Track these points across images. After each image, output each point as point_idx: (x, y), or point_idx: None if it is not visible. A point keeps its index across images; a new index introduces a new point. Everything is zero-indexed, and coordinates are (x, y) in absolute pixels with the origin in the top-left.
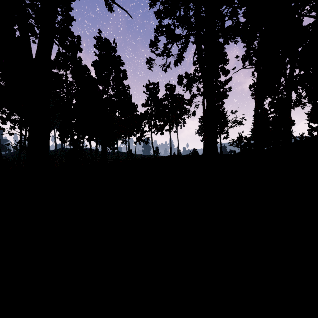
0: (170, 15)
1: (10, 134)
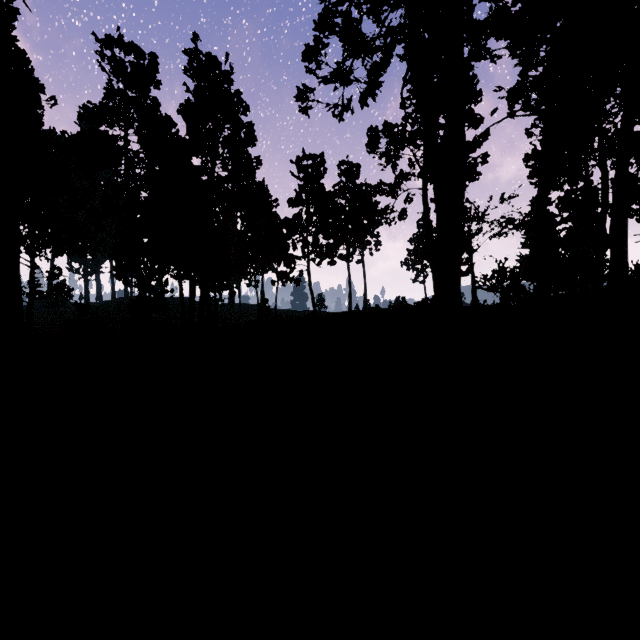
0: None
1: None
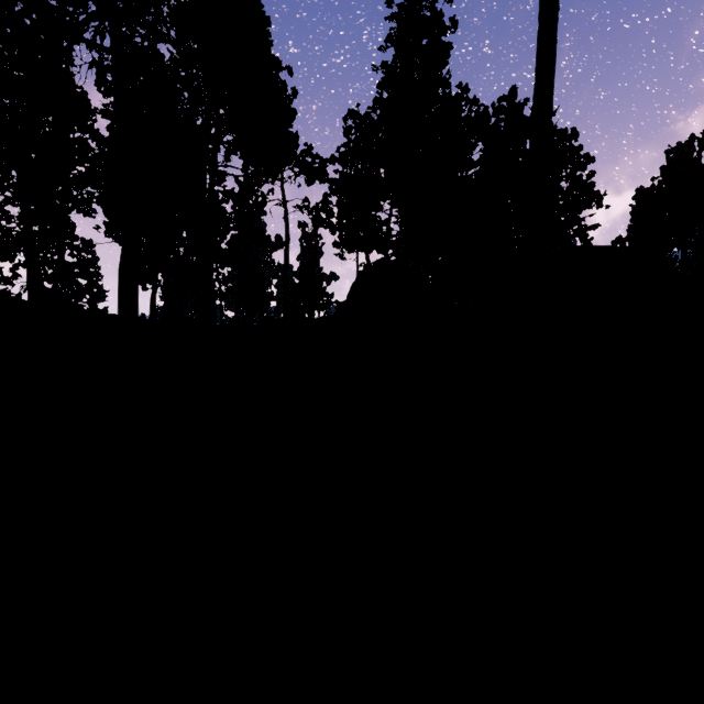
0: None
1: None
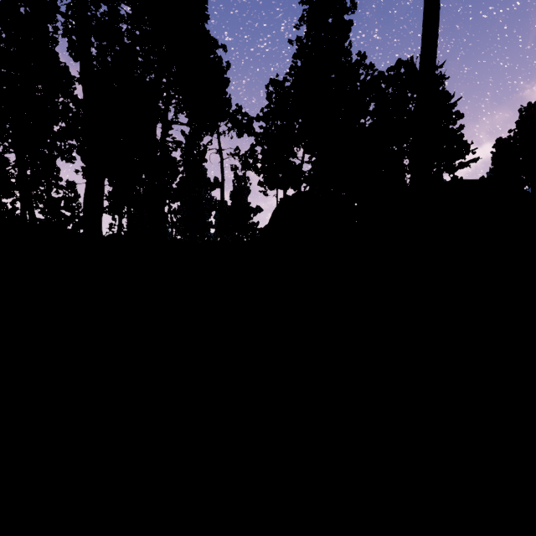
0: None
1: None
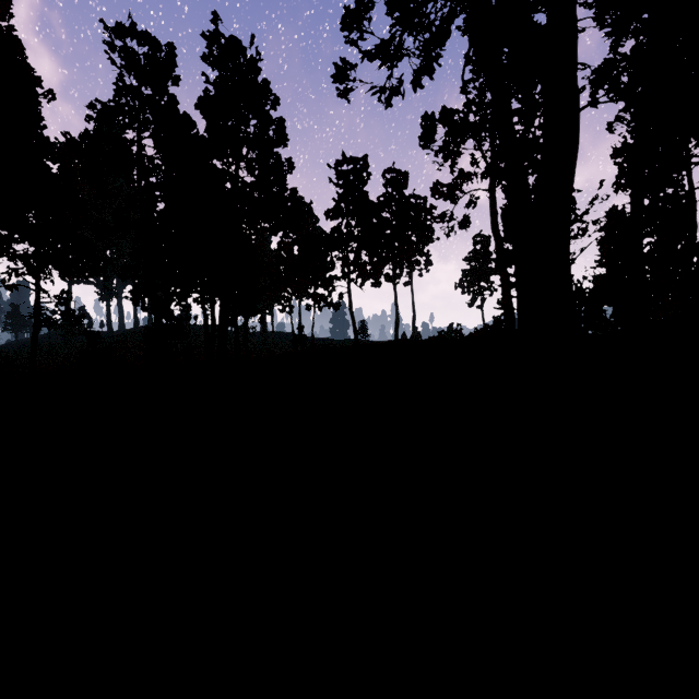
0: None
1: (7, 287)
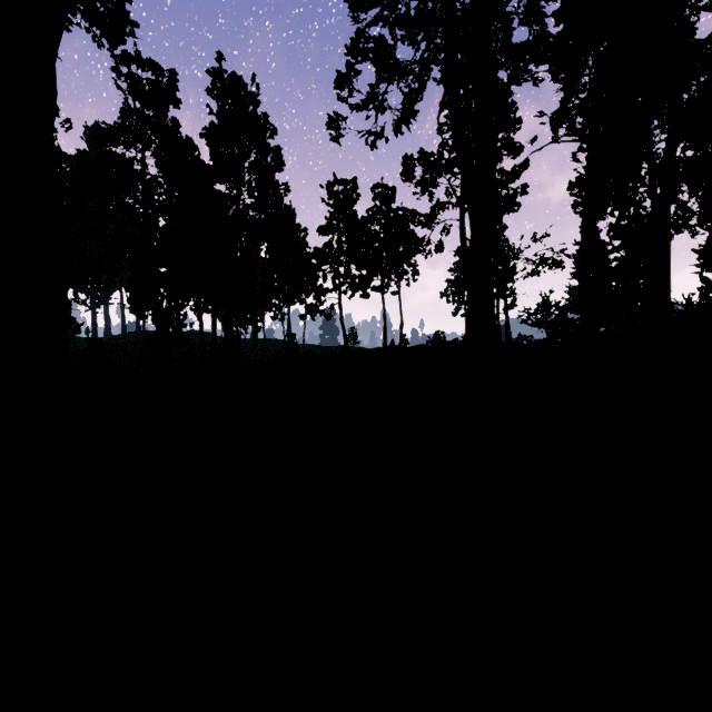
0: (383, 17)
1: None
